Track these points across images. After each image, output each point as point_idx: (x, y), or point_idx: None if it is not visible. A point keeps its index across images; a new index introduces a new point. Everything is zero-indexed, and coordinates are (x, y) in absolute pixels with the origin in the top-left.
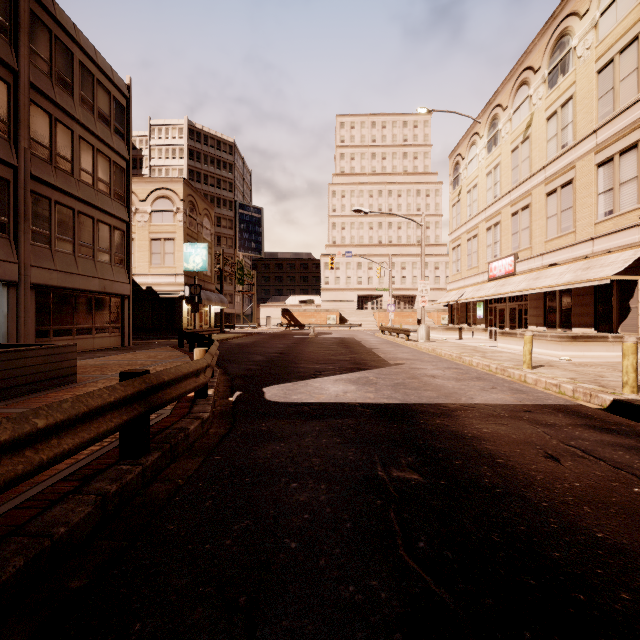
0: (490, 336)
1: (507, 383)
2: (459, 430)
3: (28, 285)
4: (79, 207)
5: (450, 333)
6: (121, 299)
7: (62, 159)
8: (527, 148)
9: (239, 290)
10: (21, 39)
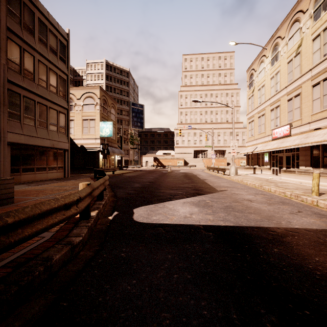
0: (273, 172)
1: (307, 207)
2: (303, 264)
3: (5, 143)
4: (38, 99)
5: (248, 170)
6: (63, 151)
7: (27, 72)
8: (298, 59)
9: (131, 147)
10: (1, 1)
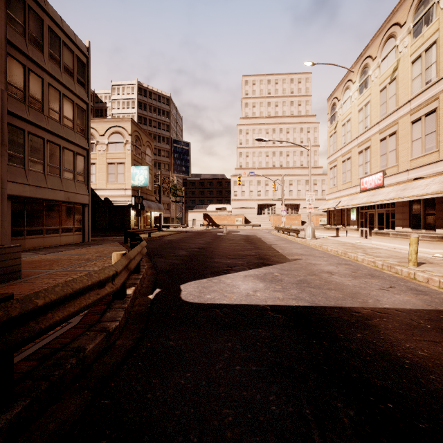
0: (361, 234)
1: (401, 281)
2: (390, 352)
3: (5, 196)
4: (48, 137)
5: (329, 232)
6: (82, 207)
7: (34, 100)
8: (394, 87)
9: (173, 200)
10: None
